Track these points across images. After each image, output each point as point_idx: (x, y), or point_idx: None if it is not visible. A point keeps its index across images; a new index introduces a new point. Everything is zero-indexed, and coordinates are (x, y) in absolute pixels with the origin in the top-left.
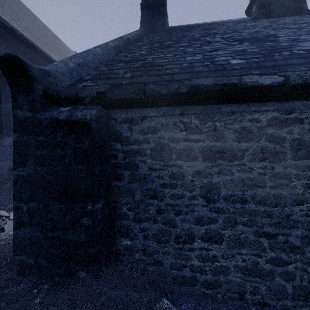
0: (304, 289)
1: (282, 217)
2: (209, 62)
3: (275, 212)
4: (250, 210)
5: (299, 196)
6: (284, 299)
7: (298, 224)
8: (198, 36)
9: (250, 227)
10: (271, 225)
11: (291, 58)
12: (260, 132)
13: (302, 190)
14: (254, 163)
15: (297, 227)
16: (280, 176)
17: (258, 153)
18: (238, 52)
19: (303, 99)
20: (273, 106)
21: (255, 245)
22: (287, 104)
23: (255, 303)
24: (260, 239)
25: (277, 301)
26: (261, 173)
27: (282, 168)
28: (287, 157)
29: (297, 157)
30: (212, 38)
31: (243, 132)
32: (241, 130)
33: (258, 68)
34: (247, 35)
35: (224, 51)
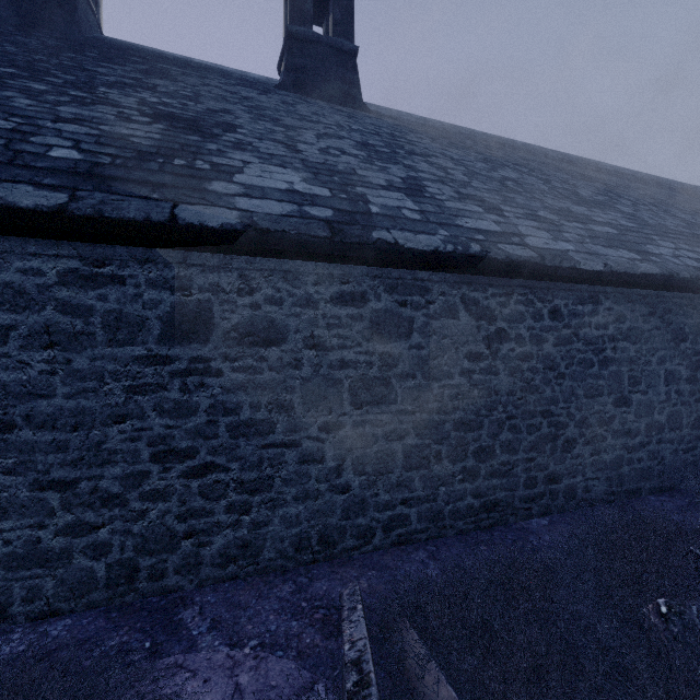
0: (128, 564)
1: (87, 448)
2: (5, 141)
3: (75, 440)
4: (21, 443)
5: (118, 409)
6: (91, 591)
7: (117, 456)
8: (109, 80)
9: (21, 476)
10: (67, 466)
11: (168, 172)
12: (45, 295)
13: (125, 398)
14: (31, 353)
15: (116, 462)
16: (84, 375)
17: (39, 334)
18: (107, 138)
19: (126, 243)
20: (76, 249)
21: (32, 509)
22: (104, 249)
23: (33, 617)
24: (45, 494)
25: (79, 599)
26: (45, 371)
27: (88, 362)
28: (97, 342)
29: (116, 341)
30: (125, 94)
31: (6, 292)
32: (2, 288)
33: (74, 176)
34: (195, 112)
35: (85, 128)
